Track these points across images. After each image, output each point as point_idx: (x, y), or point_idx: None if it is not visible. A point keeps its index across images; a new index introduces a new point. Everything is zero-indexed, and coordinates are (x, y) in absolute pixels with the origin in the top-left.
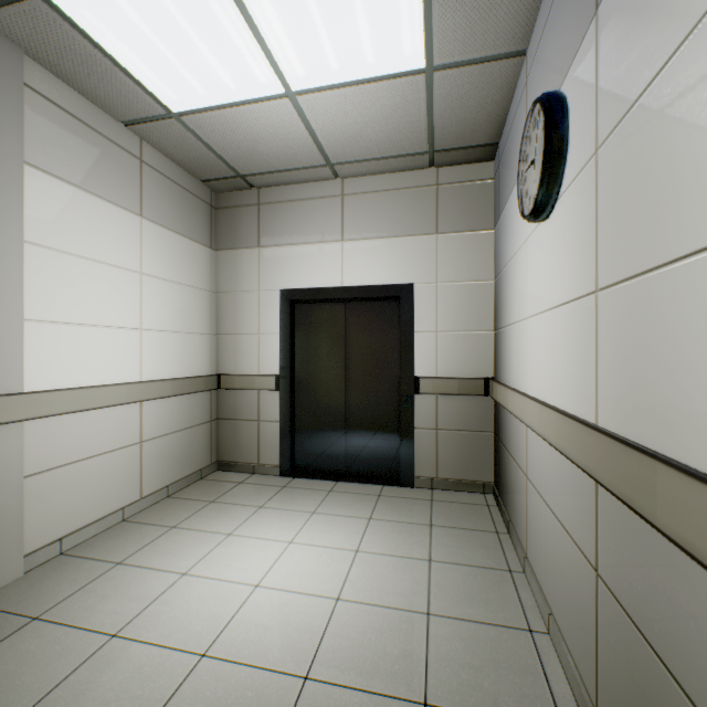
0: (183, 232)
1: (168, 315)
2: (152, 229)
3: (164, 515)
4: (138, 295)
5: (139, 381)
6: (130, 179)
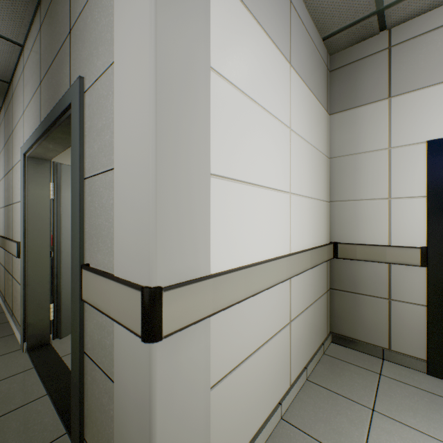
0: (312, 90)
1: (304, 178)
2: (296, 81)
3: (325, 423)
4: (287, 154)
5: (292, 253)
6: (283, 19)
